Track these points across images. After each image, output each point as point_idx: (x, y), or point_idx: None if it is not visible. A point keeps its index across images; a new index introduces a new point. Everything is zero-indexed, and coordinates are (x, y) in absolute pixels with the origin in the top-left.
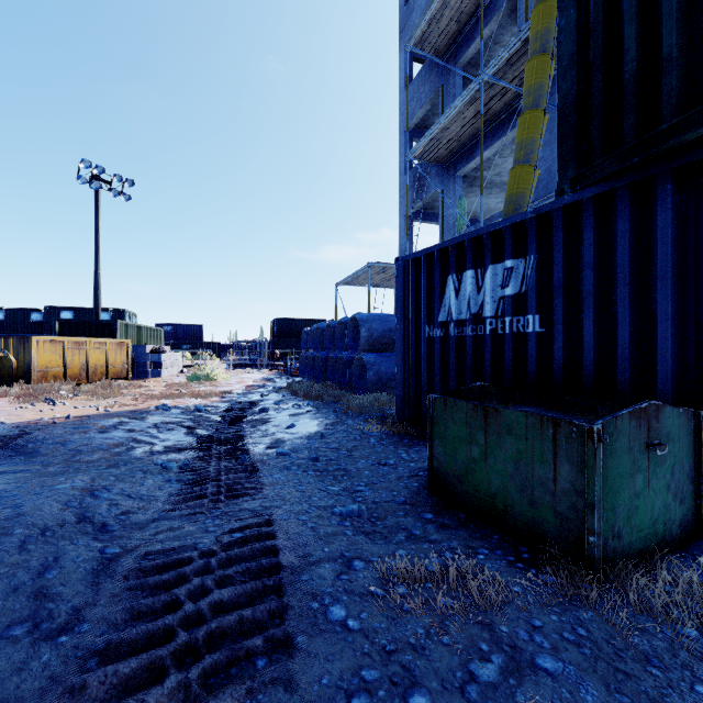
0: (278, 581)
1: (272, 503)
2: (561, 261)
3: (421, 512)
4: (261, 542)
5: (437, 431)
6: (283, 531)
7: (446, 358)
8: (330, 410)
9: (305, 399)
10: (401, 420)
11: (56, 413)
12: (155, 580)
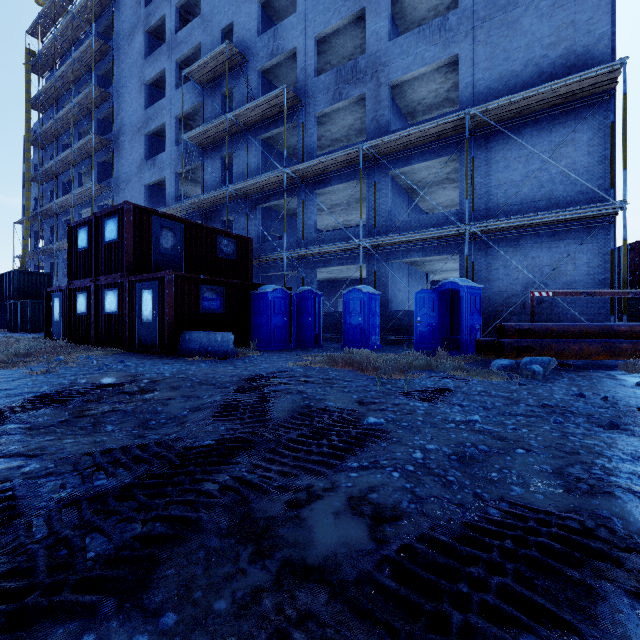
0: None
1: None
2: None
3: None
4: None
5: None
6: None
7: None
8: None
9: None
10: None
11: None
12: None
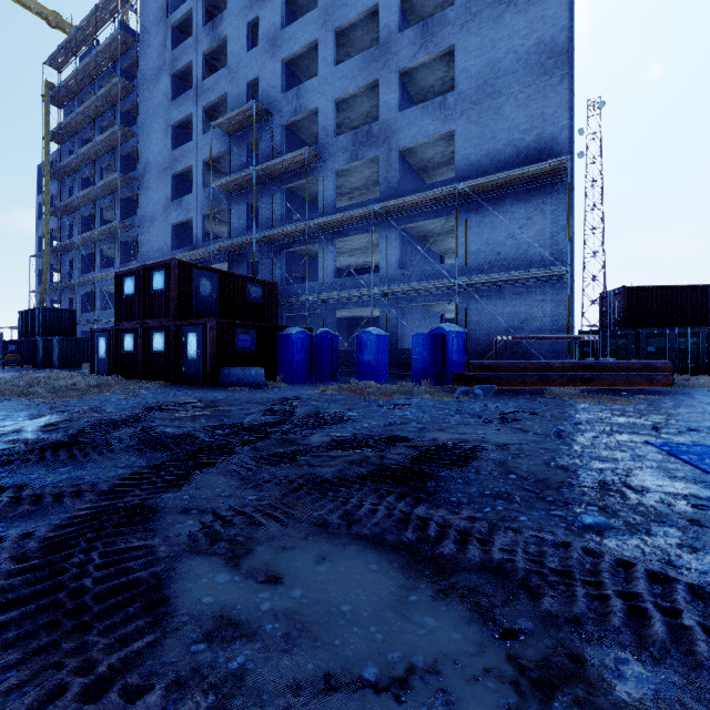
0: None
1: None
2: (19, 346)
3: None
4: None
5: None
6: None
7: None
8: None
9: None
10: None
11: None
12: None
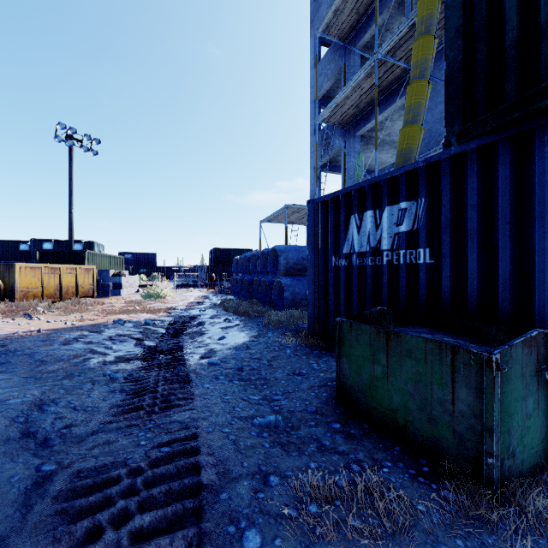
0: (198, 503)
1: (200, 415)
2: (449, 203)
3: (330, 422)
4: (187, 456)
5: (344, 349)
6: (207, 445)
7: (349, 284)
8: (254, 324)
9: (235, 314)
10: (312, 334)
11: (31, 327)
12: (81, 503)
